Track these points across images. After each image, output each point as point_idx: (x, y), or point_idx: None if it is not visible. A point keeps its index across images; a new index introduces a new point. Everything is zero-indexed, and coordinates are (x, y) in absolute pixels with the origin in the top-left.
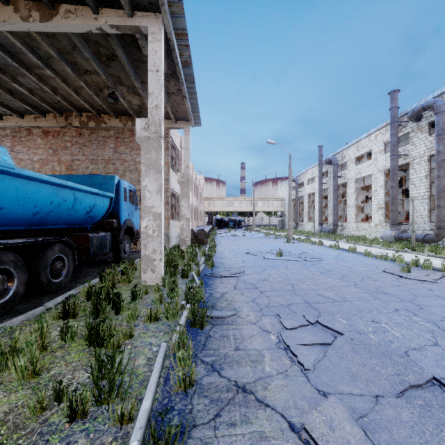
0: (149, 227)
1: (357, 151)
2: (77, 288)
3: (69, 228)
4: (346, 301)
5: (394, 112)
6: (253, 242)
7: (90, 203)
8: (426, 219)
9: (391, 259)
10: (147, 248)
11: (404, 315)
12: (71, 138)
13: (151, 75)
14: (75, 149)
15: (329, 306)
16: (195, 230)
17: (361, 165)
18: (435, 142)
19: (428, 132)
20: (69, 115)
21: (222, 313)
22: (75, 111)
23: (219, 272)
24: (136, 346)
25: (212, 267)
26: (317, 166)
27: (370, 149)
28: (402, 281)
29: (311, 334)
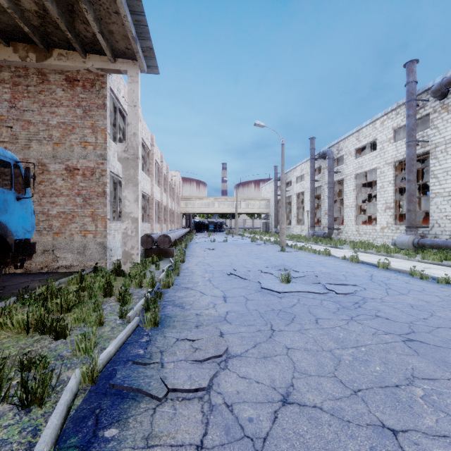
0: None
1: (358, 142)
2: None
3: None
4: None
5: (412, 87)
6: (237, 251)
7: None
8: None
9: None
10: None
11: None
12: None
13: None
14: None
15: None
16: (158, 236)
17: (363, 157)
18: None
19: None
20: None
21: None
22: None
23: (164, 349)
24: None
25: (154, 325)
26: (307, 162)
27: (374, 138)
28: None
29: None
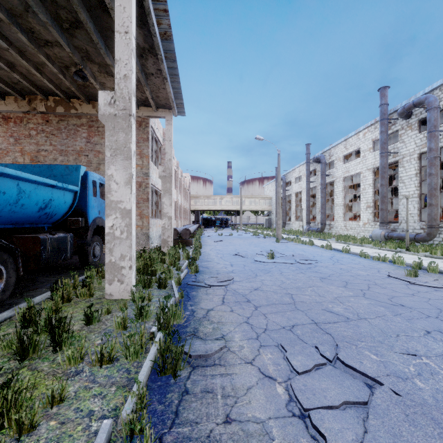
0: (116, 226)
1: (345, 150)
2: (15, 307)
3: (16, 228)
4: (362, 319)
5: (384, 109)
6: (241, 242)
7: (43, 197)
8: (416, 218)
9: (389, 260)
10: (113, 253)
11: (441, 340)
12: (37, 126)
13: (119, 37)
14: (41, 138)
15: (343, 328)
16: (180, 229)
17: (350, 163)
18: (427, 139)
19: (418, 129)
20: (33, 99)
21: (206, 347)
22: (39, 94)
23: (204, 279)
24: (64, 421)
25: (196, 273)
26: (304, 165)
27: (358, 147)
28: (414, 289)
29: (335, 382)
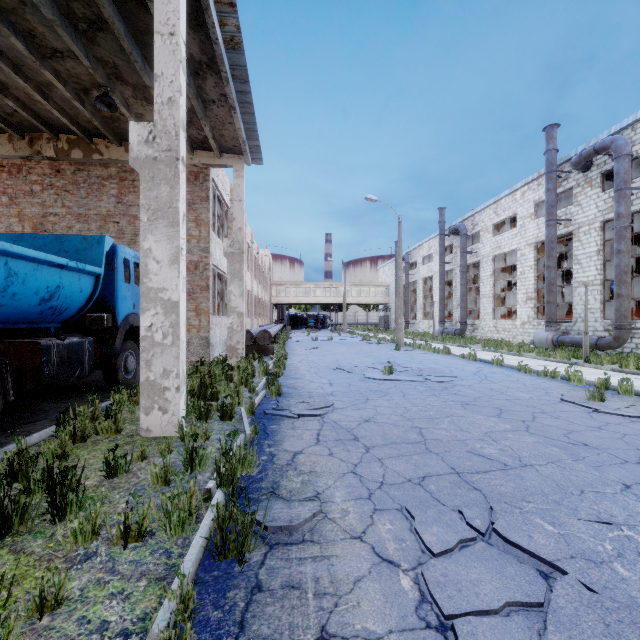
0: (156, 327)
1: (496, 216)
2: None
3: (5, 329)
4: (526, 466)
5: (552, 157)
6: (345, 350)
7: (47, 283)
8: (598, 315)
9: (561, 376)
10: (152, 367)
11: None
12: (42, 178)
13: (161, 41)
14: (49, 196)
15: (499, 480)
16: (255, 332)
17: (502, 235)
18: (614, 201)
19: (601, 187)
20: (36, 138)
21: (291, 513)
22: (46, 130)
23: (289, 405)
24: None
25: (278, 396)
26: (436, 238)
27: (514, 212)
28: (601, 419)
29: (491, 569)
